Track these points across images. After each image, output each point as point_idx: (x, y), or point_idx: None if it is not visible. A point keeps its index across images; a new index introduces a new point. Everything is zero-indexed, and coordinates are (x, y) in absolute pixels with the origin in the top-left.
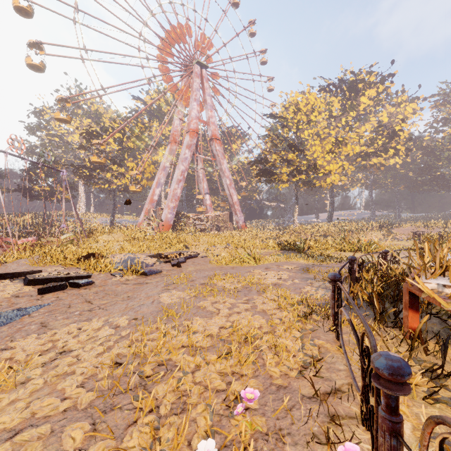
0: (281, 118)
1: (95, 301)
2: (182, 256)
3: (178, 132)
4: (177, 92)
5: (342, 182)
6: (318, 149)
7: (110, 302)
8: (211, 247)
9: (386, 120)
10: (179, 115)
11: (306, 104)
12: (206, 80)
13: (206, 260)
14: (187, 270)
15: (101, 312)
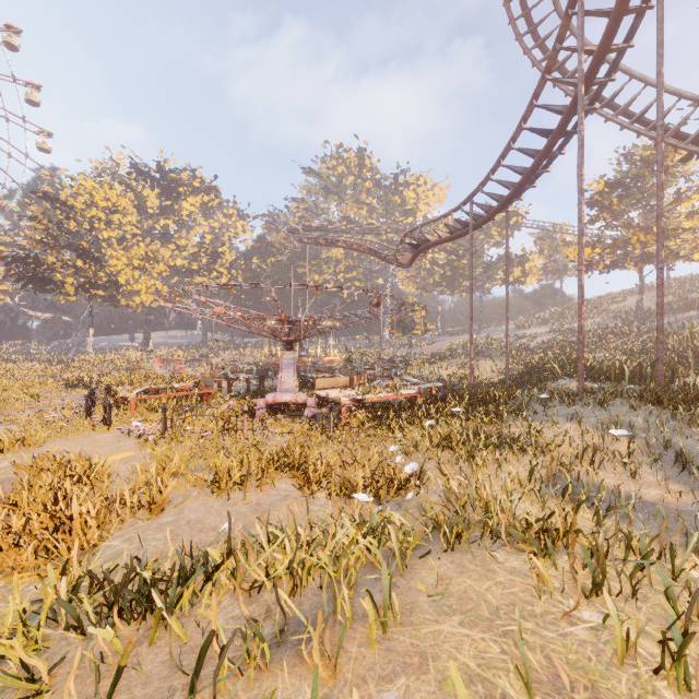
0: (65, 205)
1: None
2: None
3: None
4: None
5: (156, 303)
6: (124, 259)
7: None
8: None
9: (210, 238)
10: None
11: (106, 199)
12: None
13: None
14: None
15: None
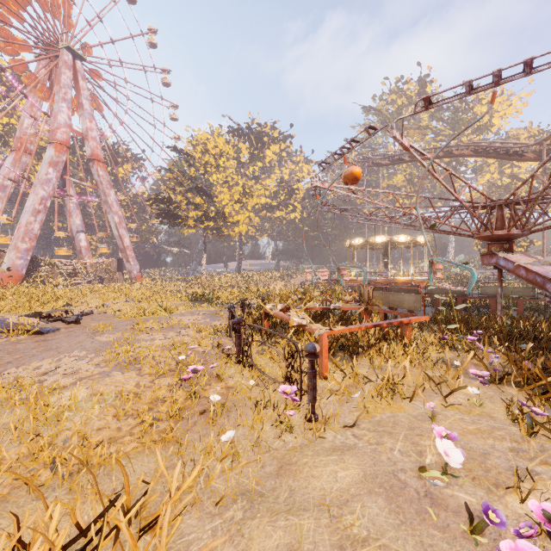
0: (188, 155)
1: (4, 358)
2: (70, 314)
3: (31, 137)
4: (30, 78)
5: (249, 232)
6: (227, 196)
7: (25, 356)
8: (107, 302)
9: (287, 177)
10: (33, 113)
11: (215, 147)
12: (82, 77)
13: (108, 316)
14: (91, 325)
15: (28, 361)
